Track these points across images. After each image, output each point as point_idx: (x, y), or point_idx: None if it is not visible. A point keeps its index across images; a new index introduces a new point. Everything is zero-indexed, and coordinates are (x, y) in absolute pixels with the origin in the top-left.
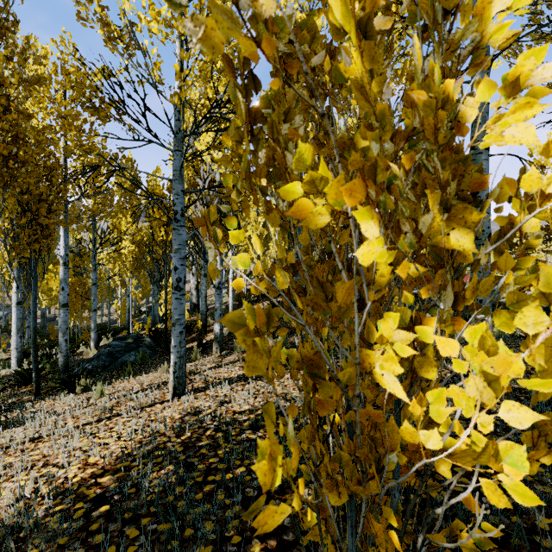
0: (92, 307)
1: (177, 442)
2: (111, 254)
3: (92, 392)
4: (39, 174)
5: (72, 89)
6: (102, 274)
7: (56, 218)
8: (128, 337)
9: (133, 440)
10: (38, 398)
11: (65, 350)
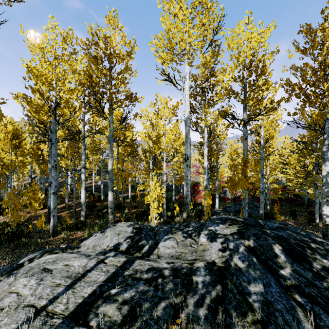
0: None
1: None
2: None
3: None
4: None
5: None
6: None
7: None
8: None
9: None
10: None
11: None
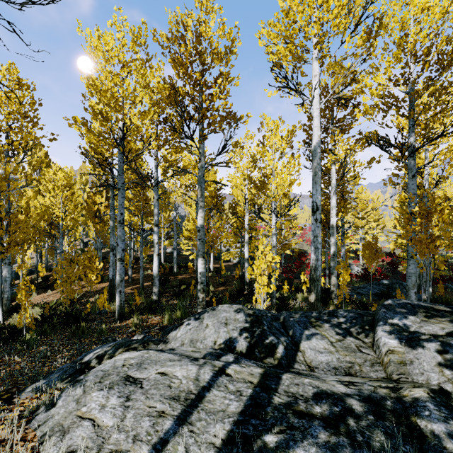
0: None
1: None
2: None
3: None
4: None
5: None
6: None
7: None
8: None
9: None
10: None
11: None
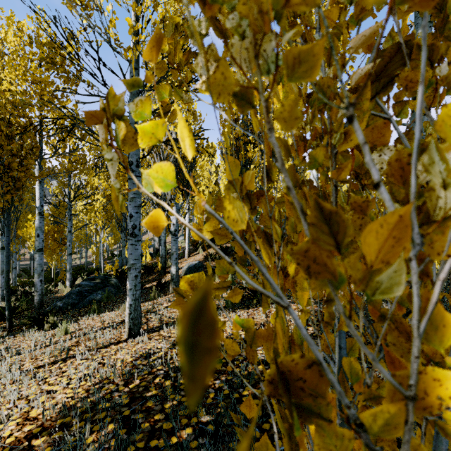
0: (68, 251)
1: (124, 391)
2: (88, 206)
3: (59, 328)
4: (12, 132)
5: (46, 59)
6: (80, 224)
7: (27, 172)
8: (96, 278)
9: (76, 392)
10: (10, 334)
11: (41, 289)
